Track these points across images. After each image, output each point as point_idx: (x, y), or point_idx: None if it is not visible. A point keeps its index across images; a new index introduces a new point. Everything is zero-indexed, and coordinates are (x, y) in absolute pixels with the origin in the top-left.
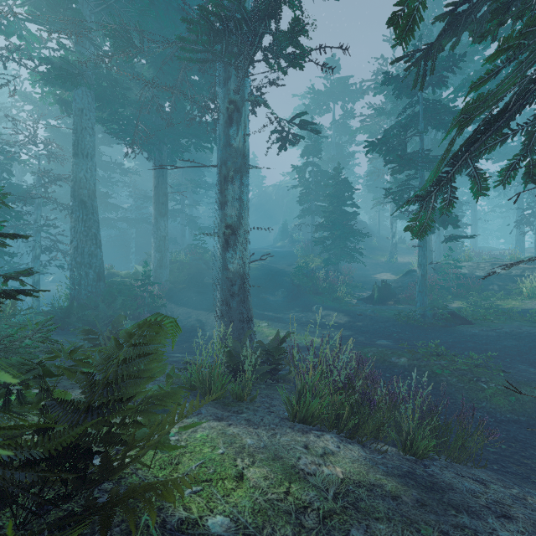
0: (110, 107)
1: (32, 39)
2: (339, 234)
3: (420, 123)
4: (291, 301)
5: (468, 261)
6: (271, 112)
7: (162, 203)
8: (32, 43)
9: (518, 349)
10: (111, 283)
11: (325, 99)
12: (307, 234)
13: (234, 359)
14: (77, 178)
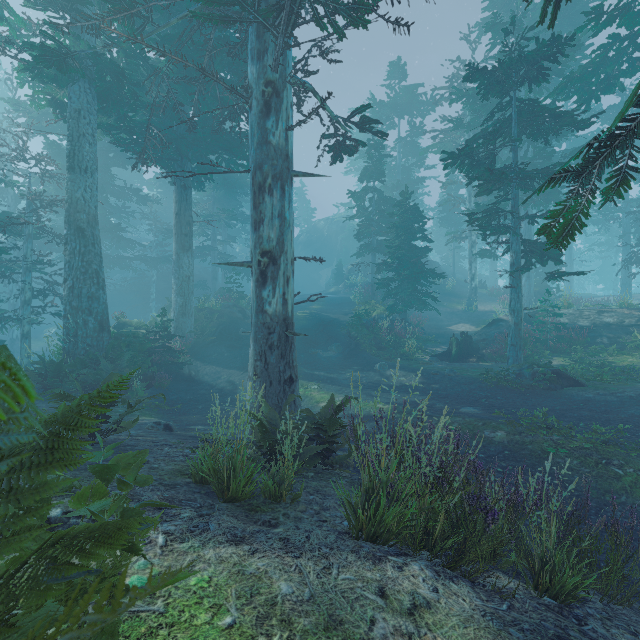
0: (118, 110)
1: (18, 24)
2: (407, 274)
3: (513, 130)
4: (348, 357)
5: (567, 308)
6: (323, 106)
7: (186, 234)
8: (18, 30)
9: None
10: (119, 334)
11: (388, 112)
12: (367, 278)
13: (268, 437)
14: (73, 199)
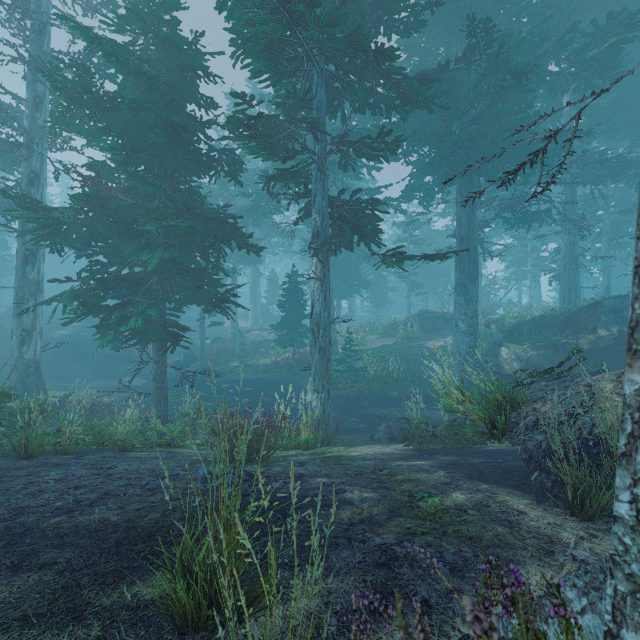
0: None
1: None
2: None
3: None
4: (100, 371)
5: (261, 329)
6: None
7: None
8: None
9: (228, 388)
10: None
11: None
12: None
13: None
14: None
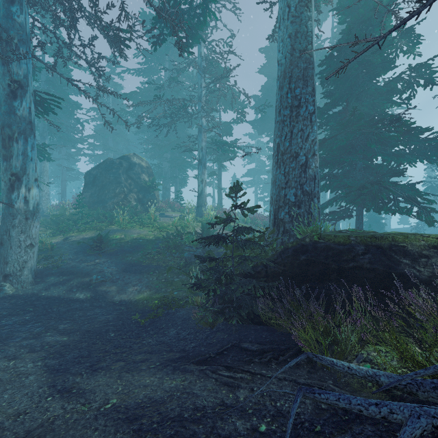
0: None
1: None
2: None
3: None
4: None
5: None
6: None
7: None
8: None
9: None
10: None
11: None
12: None
13: None
14: None
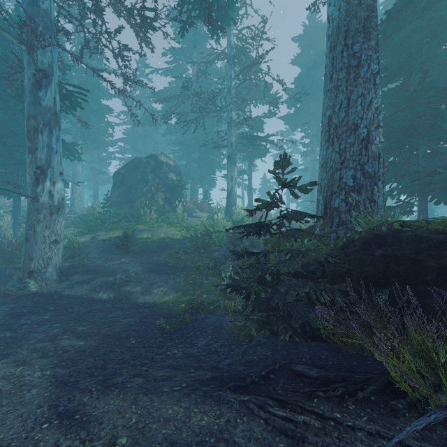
0: None
1: None
2: None
3: None
4: None
5: None
6: None
7: None
8: None
9: None
10: None
11: None
12: None
13: None
14: None
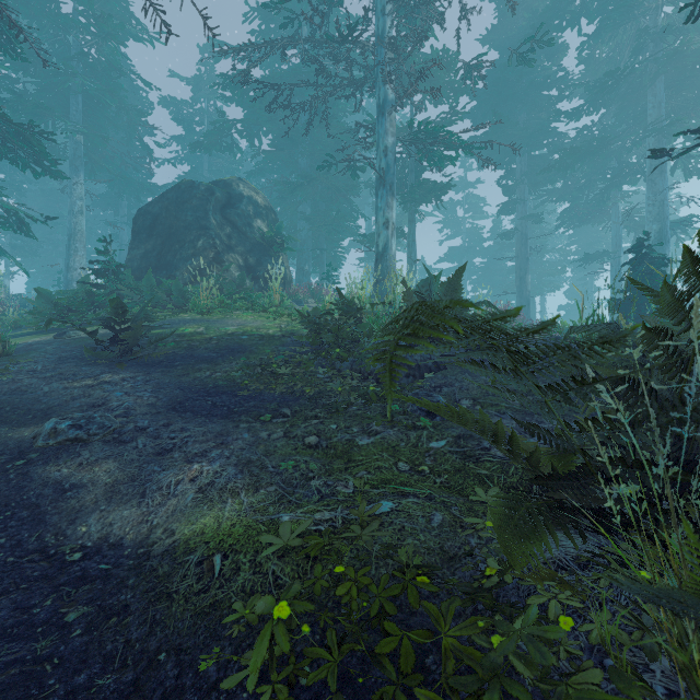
0: None
1: None
2: None
3: None
4: None
5: None
6: None
7: None
8: None
9: None
10: None
11: None
12: None
13: None
14: None
